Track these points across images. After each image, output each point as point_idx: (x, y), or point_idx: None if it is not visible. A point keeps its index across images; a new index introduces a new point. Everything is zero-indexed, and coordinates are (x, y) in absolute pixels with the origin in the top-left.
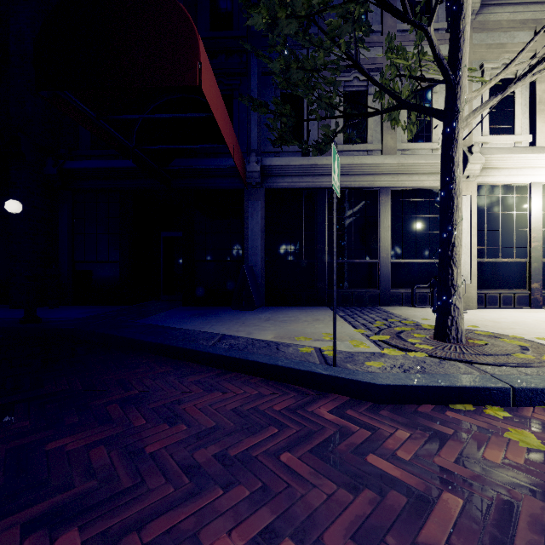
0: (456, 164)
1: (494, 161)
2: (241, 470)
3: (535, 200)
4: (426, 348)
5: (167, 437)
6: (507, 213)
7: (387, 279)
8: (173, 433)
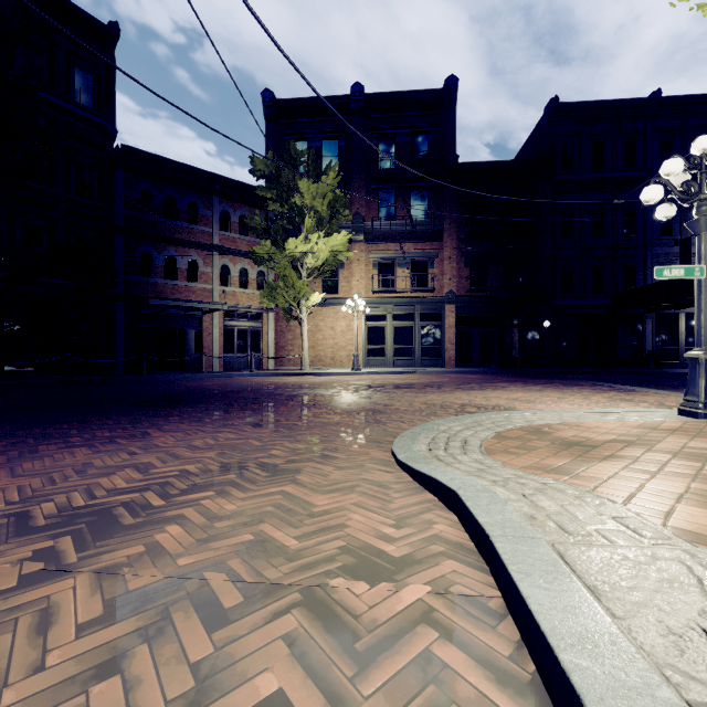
0: None
1: None
2: None
3: None
4: None
5: None
6: None
7: None
8: None
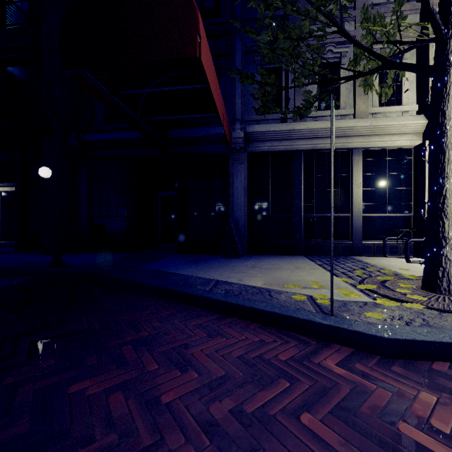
0: (448, 118)
1: None
2: (262, 432)
3: None
4: (418, 299)
5: (180, 385)
6: None
7: (358, 231)
8: (185, 380)
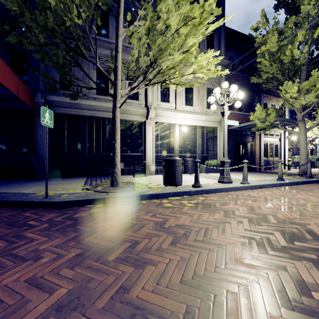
0: (116, 117)
1: (160, 113)
2: None
3: (176, 130)
4: (100, 189)
5: None
6: (167, 135)
7: None
8: None
